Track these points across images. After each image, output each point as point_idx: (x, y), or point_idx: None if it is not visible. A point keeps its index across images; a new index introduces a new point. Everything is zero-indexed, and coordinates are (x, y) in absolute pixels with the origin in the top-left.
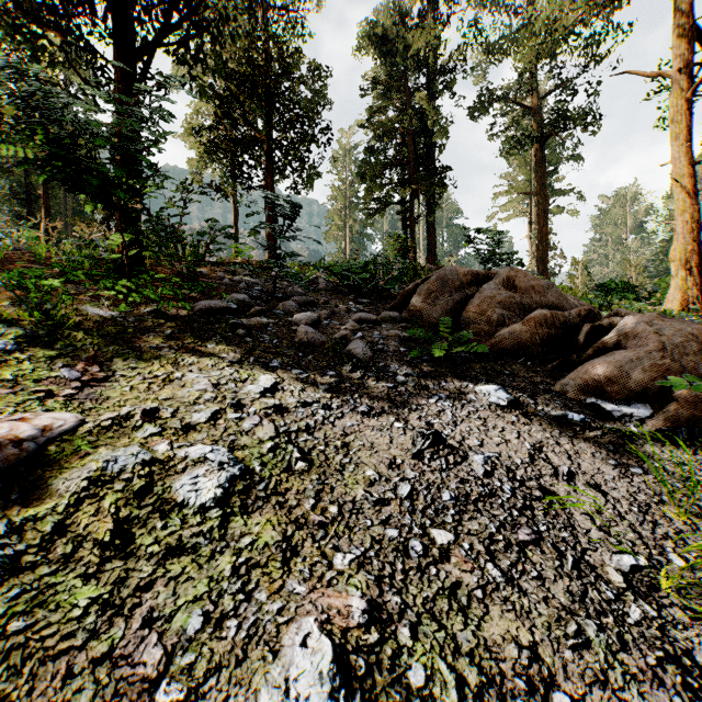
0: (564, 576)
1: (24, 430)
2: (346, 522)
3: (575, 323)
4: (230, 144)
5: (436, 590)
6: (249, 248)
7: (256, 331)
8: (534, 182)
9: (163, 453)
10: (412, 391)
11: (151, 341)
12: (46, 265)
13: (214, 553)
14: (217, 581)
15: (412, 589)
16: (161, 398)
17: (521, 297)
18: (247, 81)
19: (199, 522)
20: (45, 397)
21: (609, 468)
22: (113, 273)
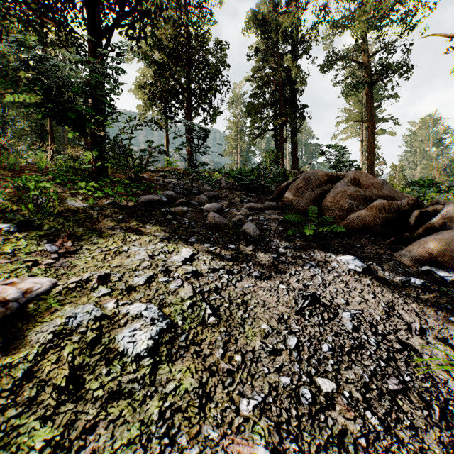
0: (433, 426)
1: (10, 293)
2: (248, 370)
3: (405, 209)
4: (163, 93)
5: (326, 437)
6: (175, 160)
7: (179, 216)
8: (364, 113)
9: (111, 310)
10: (291, 259)
11: (108, 224)
12: (45, 173)
13: (145, 397)
14: (147, 425)
15: (306, 435)
16: (113, 266)
17: (364, 191)
18: (174, 52)
19: (134, 369)
20: (32, 265)
21: (450, 324)
22: (86, 178)
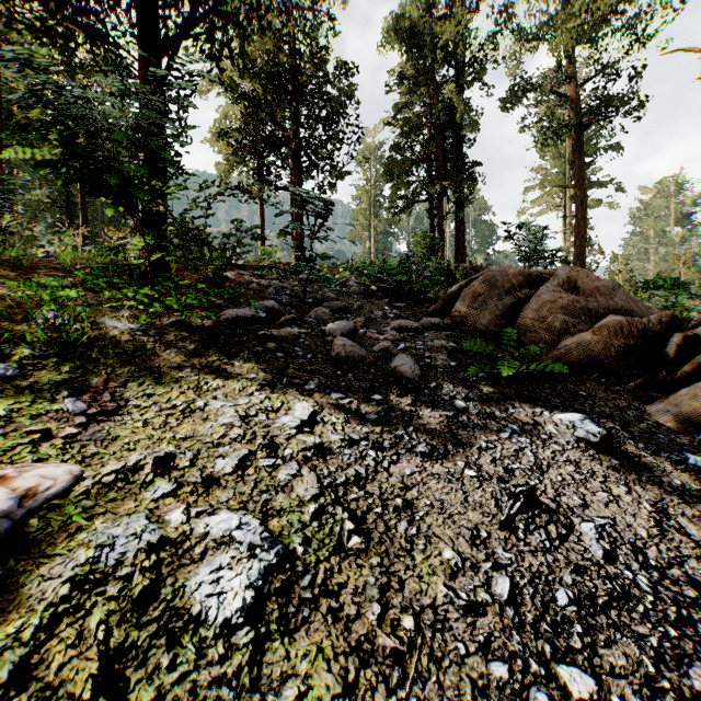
0: None
1: None
2: (429, 648)
3: (655, 331)
4: (257, 144)
5: None
6: (277, 250)
7: (287, 344)
8: (569, 174)
9: (177, 527)
10: (477, 420)
11: (172, 359)
12: (70, 273)
13: None
14: None
15: None
16: (179, 437)
17: (586, 301)
18: (274, 79)
19: (221, 655)
20: (40, 440)
21: None
22: (136, 280)
